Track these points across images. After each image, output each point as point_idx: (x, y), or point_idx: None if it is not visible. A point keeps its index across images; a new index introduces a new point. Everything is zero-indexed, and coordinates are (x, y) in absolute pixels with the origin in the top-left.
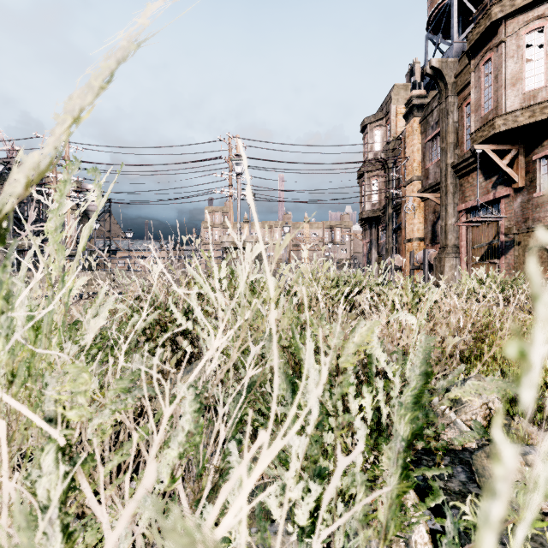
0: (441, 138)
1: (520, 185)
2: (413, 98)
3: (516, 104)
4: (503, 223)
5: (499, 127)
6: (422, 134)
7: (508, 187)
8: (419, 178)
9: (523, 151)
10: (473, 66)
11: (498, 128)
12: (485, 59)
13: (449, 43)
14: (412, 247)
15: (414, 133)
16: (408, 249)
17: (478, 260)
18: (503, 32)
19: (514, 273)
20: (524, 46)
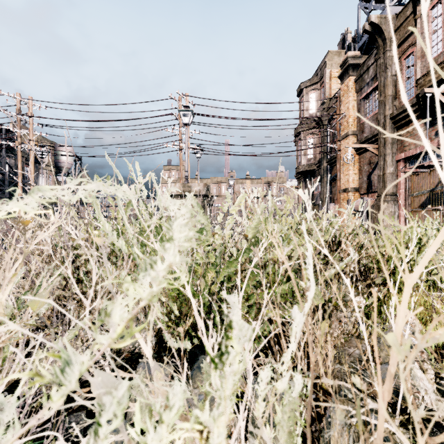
0: (379, 91)
1: None
2: (349, 59)
3: None
4: None
5: None
6: (357, 91)
7: None
8: (354, 132)
9: None
10: (419, 12)
11: None
12: (433, 2)
13: (382, 7)
14: (347, 196)
15: (350, 90)
16: (344, 198)
17: (418, 207)
18: None
19: None
20: None
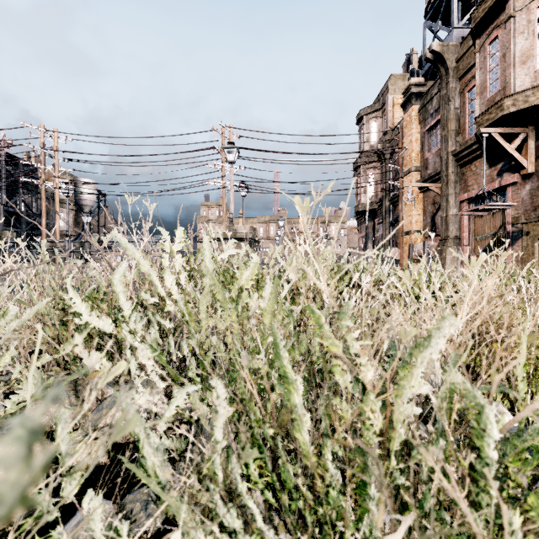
0: (441, 125)
1: (529, 171)
2: (412, 87)
3: (527, 83)
4: (509, 213)
5: (508, 108)
6: (421, 122)
7: (515, 174)
8: (417, 168)
9: (533, 135)
10: (478, 46)
11: (507, 110)
12: (491, 37)
13: (448, 29)
14: (410, 240)
15: (413, 122)
16: (406, 242)
17: (481, 252)
18: (513, 6)
19: (522, 265)
20: (535, 21)
